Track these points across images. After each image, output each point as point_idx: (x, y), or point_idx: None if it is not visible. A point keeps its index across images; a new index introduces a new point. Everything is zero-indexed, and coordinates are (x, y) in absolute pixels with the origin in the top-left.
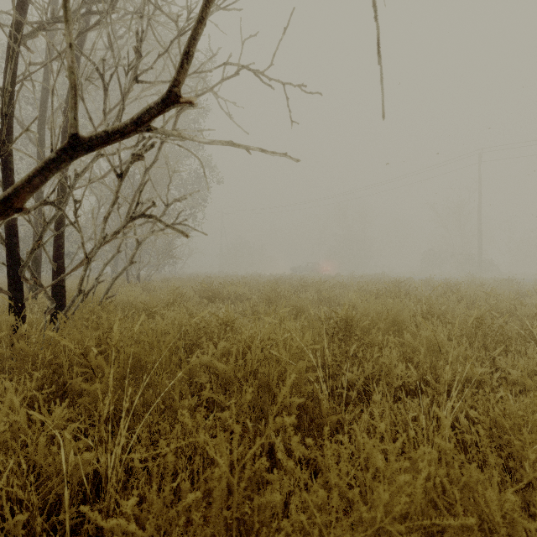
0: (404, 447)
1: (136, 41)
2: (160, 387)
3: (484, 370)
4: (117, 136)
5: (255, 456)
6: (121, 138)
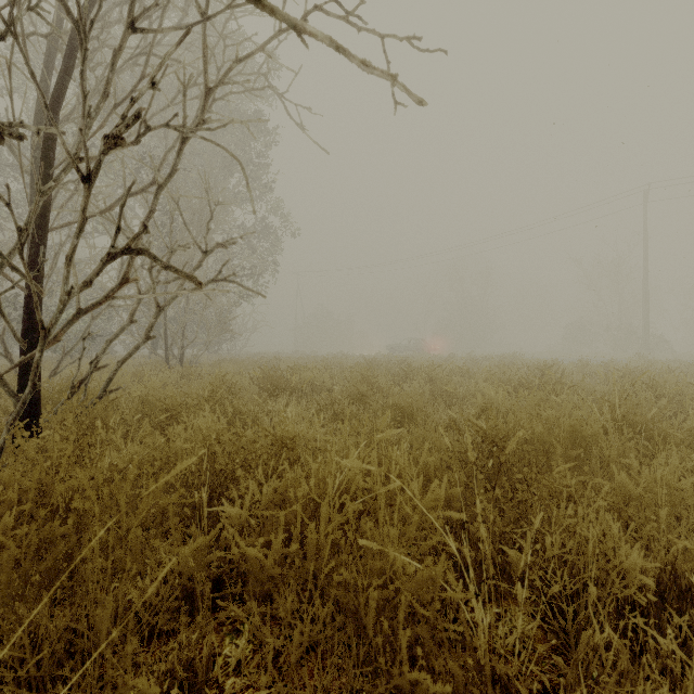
0: None
1: None
2: (99, 625)
3: None
4: None
5: None
6: None
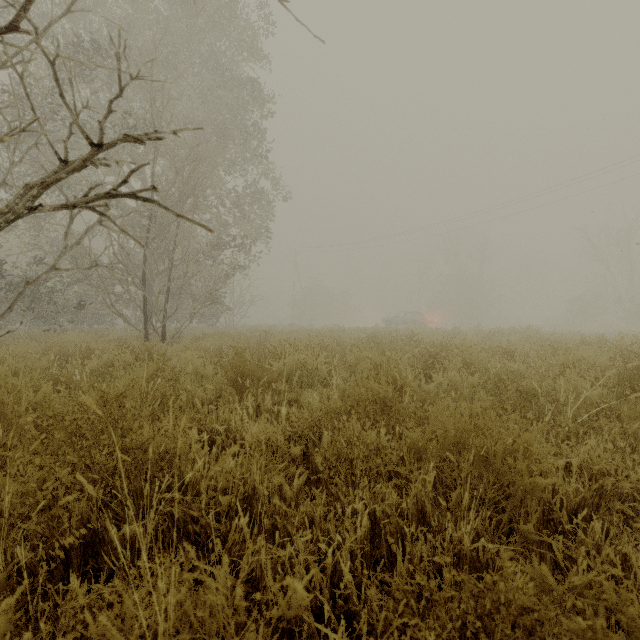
0: None
1: None
2: None
3: None
4: None
5: None
6: None
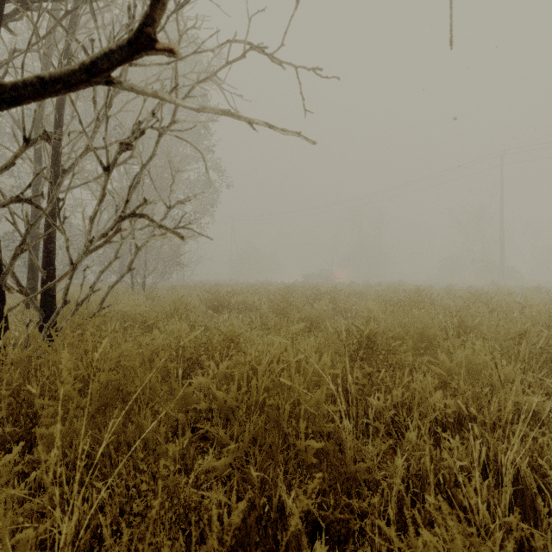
0: (481, 548)
1: (128, 18)
2: (143, 424)
3: (540, 399)
4: (58, 86)
5: (260, 515)
6: (65, 89)
